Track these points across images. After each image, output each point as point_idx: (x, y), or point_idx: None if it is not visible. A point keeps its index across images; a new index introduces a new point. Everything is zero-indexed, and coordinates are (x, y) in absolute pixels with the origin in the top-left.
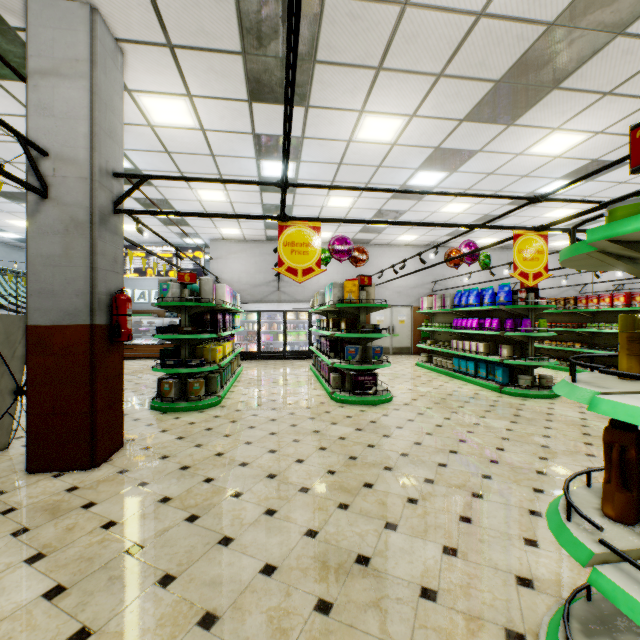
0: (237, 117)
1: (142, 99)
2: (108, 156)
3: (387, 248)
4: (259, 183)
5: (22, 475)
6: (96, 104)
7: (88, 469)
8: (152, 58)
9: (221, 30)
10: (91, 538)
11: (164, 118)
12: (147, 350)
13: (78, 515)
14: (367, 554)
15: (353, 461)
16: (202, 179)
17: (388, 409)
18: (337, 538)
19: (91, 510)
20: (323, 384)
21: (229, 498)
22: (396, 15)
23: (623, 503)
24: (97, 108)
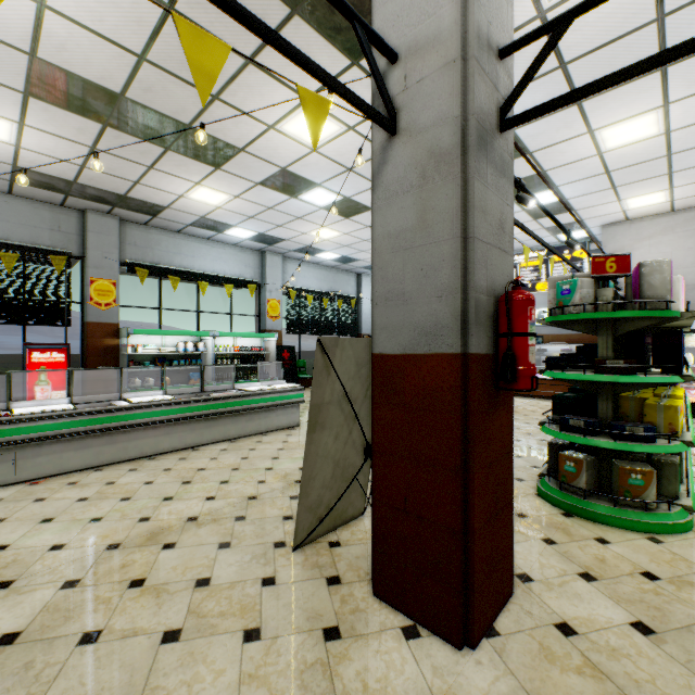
0: None
1: None
2: (489, 14)
3: None
4: None
5: (365, 594)
6: None
7: (456, 645)
8: None
9: None
10: None
11: None
12: None
13: None
14: None
15: None
16: None
17: None
18: None
19: None
20: None
21: None
22: None
23: None
24: None
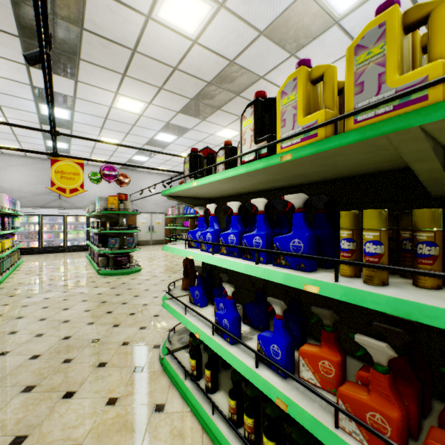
0: (16, 72)
1: None
2: None
3: (148, 174)
4: (34, 129)
5: None
6: None
7: None
8: None
9: (0, 18)
10: None
11: None
12: None
13: None
14: (99, 338)
15: (104, 303)
16: None
17: (136, 275)
18: (83, 336)
19: None
20: (94, 265)
21: (7, 335)
22: (130, 54)
23: (186, 283)
24: None
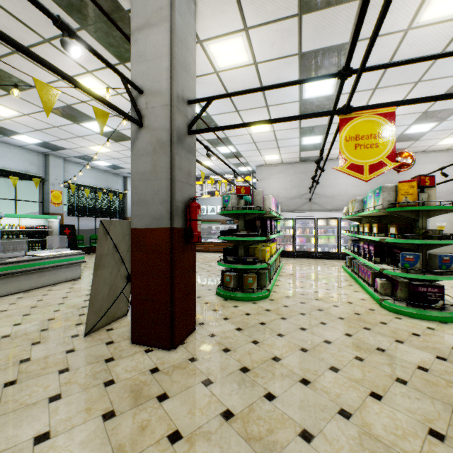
0: (286, 39)
1: (210, 47)
2: (183, 86)
3: (422, 155)
4: (316, 78)
5: (127, 343)
6: (174, 41)
7: (168, 349)
8: None
9: None
10: None
11: (225, 61)
12: (215, 246)
13: (152, 409)
14: None
15: None
16: (258, 88)
17: None
18: None
19: (163, 405)
20: (365, 288)
21: (297, 439)
22: None
23: None
24: (175, 44)
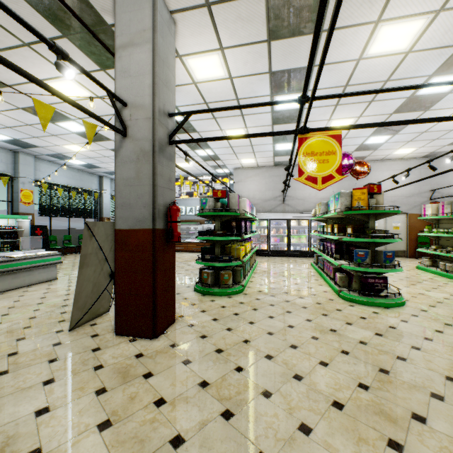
0: (257, 59)
1: (188, 61)
2: (165, 101)
3: (381, 163)
4: (280, 102)
5: (112, 335)
6: (156, 61)
7: (151, 338)
8: (195, 21)
9: None
10: (145, 414)
11: (203, 74)
12: (193, 246)
13: (139, 384)
14: None
15: (385, 376)
16: (232, 107)
17: (404, 314)
18: None
19: (148, 381)
20: (328, 281)
21: (259, 397)
22: None
23: None
24: (157, 64)
